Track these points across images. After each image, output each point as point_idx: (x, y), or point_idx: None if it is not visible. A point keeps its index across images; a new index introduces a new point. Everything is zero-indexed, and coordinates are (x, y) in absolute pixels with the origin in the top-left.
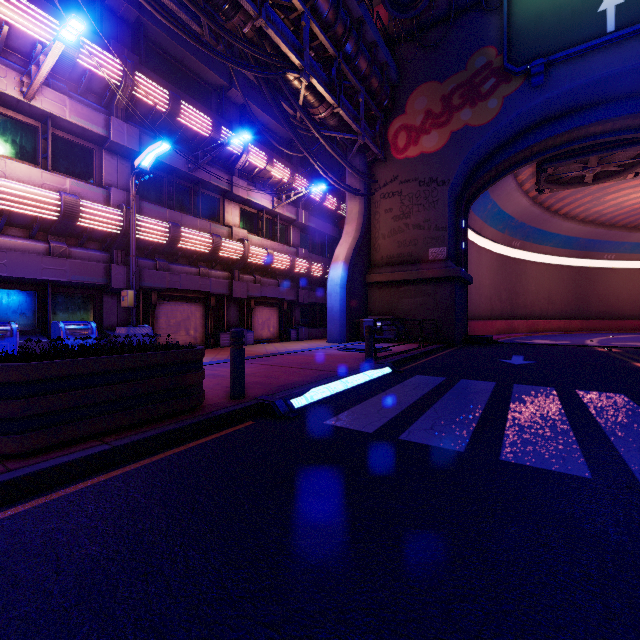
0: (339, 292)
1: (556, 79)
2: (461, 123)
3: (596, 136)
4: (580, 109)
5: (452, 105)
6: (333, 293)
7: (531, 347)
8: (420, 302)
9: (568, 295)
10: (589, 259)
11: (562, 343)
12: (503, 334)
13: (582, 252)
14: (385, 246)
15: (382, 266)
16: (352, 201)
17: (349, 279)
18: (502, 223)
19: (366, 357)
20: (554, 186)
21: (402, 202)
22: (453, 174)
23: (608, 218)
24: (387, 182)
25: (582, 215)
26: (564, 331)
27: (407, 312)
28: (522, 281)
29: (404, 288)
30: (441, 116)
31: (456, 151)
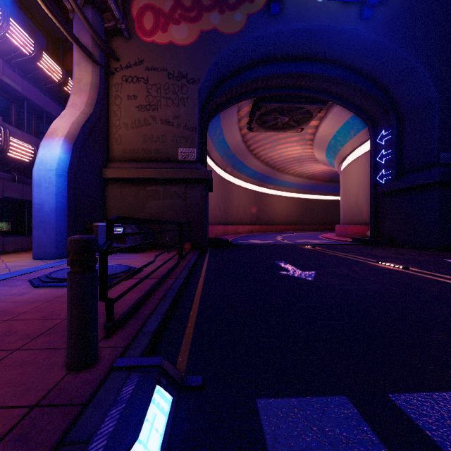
0: (54, 181)
1: (287, 15)
2: (211, 25)
3: (294, 89)
4: (292, 58)
5: (202, 3)
6: (43, 182)
7: (264, 248)
8: (170, 204)
9: (253, 209)
10: (262, 187)
11: (272, 242)
12: (223, 236)
13: (259, 182)
14: (128, 138)
15: (124, 161)
16: (82, 66)
17: (74, 165)
18: (223, 150)
19: (71, 351)
20: (259, 127)
21: (149, 91)
22: (203, 74)
23: (274, 162)
24: (131, 64)
25: (263, 157)
26: (251, 232)
27: (155, 215)
28: (231, 197)
29: (151, 188)
30: (191, 10)
31: (206, 52)
